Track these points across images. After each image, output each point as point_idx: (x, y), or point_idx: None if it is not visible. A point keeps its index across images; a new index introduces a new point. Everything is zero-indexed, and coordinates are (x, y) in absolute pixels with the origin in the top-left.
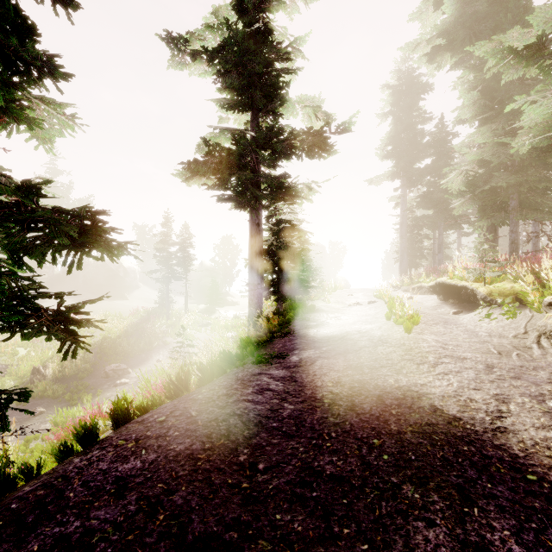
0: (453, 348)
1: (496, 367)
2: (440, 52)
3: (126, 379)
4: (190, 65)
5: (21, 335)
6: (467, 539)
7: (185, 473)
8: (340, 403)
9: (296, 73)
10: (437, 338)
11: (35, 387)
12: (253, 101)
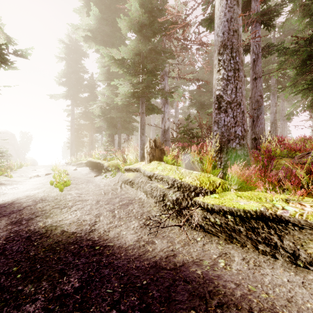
0: (84, 195)
1: (101, 201)
2: (90, 39)
3: None
4: None
5: None
6: (54, 296)
7: None
8: None
9: None
10: (78, 191)
11: None
12: None
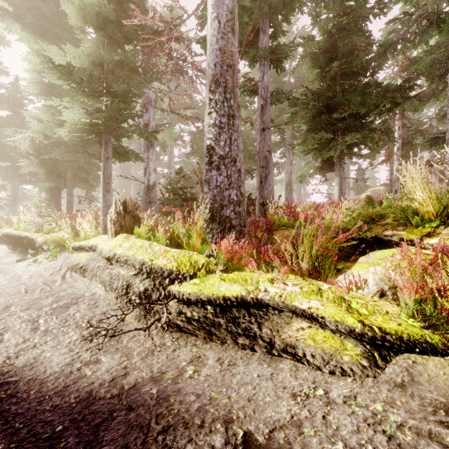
0: None
1: (14, 305)
2: (9, 16)
3: None
4: None
5: None
6: None
7: None
8: None
9: None
10: None
11: None
12: None
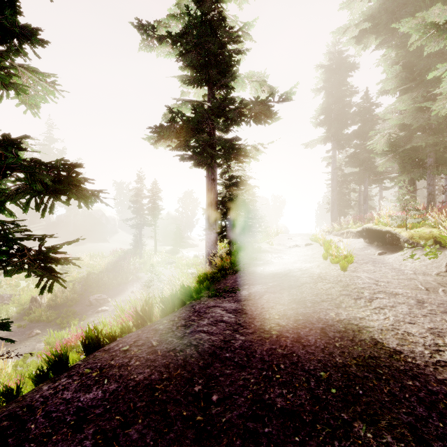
0: (384, 284)
1: (426, 302)
2: (366, 34)
3: (106, 307)
4: (157, 47)
5: (4, 271)
6: None
7: (142, 404)
8: (286, 335)
9: (245, 53)
10: (369, 275)
11: (33, 313)
12: (209, 77)
